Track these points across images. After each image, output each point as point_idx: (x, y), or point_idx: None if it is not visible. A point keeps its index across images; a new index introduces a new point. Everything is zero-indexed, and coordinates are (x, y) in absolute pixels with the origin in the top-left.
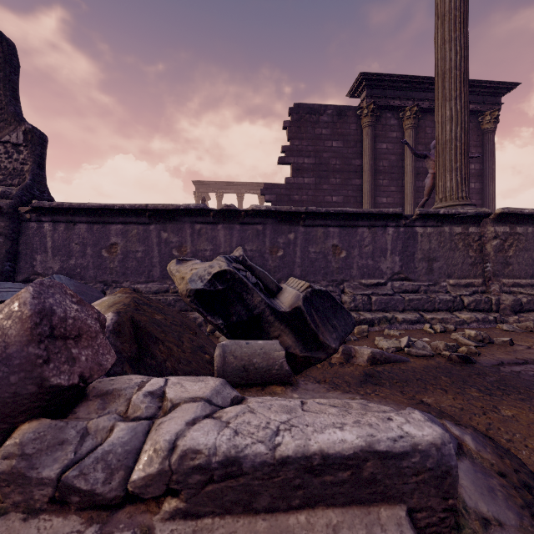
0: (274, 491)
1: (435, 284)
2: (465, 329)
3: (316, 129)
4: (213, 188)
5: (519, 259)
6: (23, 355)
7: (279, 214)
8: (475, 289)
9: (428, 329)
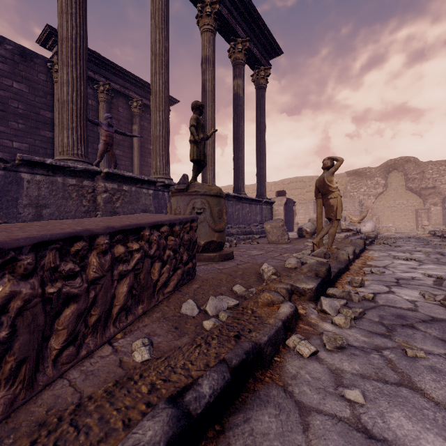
0: None
1: None
2: None
3: None
4: None
5: (125, 210)
6: None
7: None
8: None
9: None
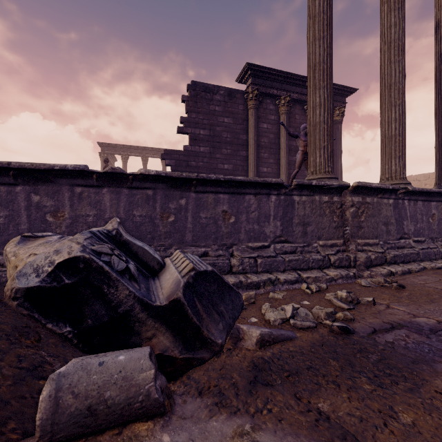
0: None
1: (309, 245)
2: (334, 286)
3: (211, 106)
4: (118, 150)
5: (368, 224)
6: None
7: (169, 179)
8: (338, 248)
9: (306, 290)
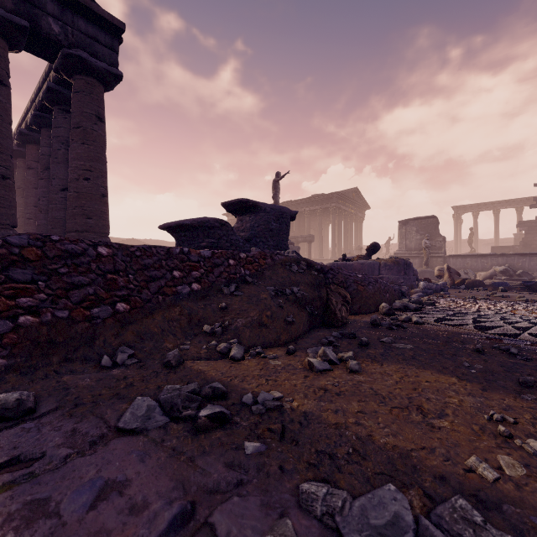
0: (512, 280)
1: None
2: None
3: None
4: (469, 209)
5: None
6: (494, 272)
7: (519, 254)
8: None
9: None
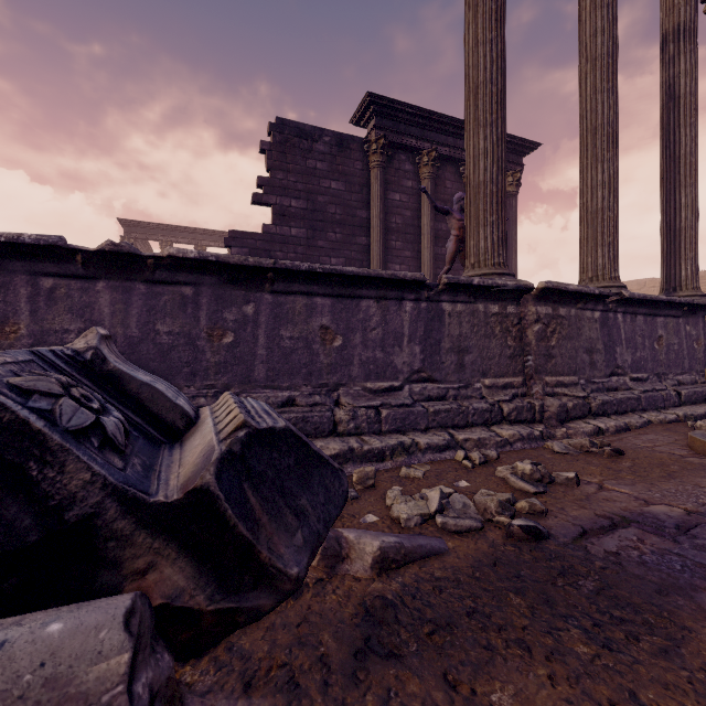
0: None
1: (468, 385)
2: (509, 453)
3: (308, 161)
4: (155, 233)
5: (562, 351)
6: None
7: (224, 267)
8: (515, 391)
9: (463, 462)
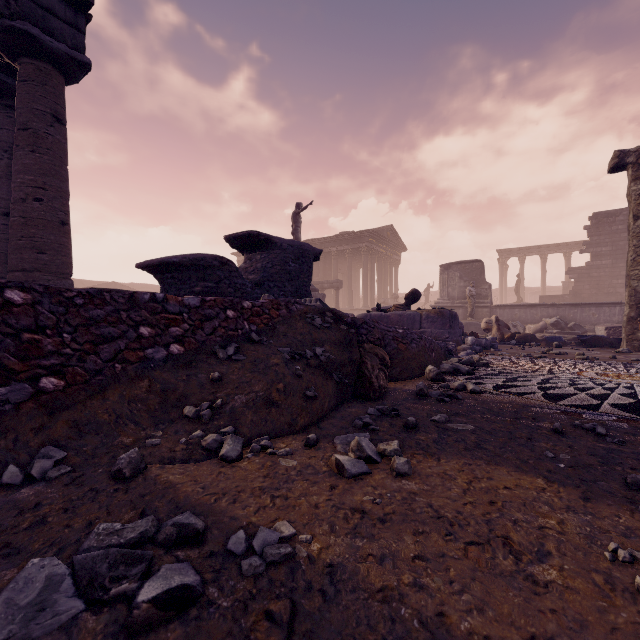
0: (564, 334)
1: None
2: None
3: (612, 227)
4: (515, 253)
5: None
6: (545, 325)
7: (570, 304)
8: None
9: None
